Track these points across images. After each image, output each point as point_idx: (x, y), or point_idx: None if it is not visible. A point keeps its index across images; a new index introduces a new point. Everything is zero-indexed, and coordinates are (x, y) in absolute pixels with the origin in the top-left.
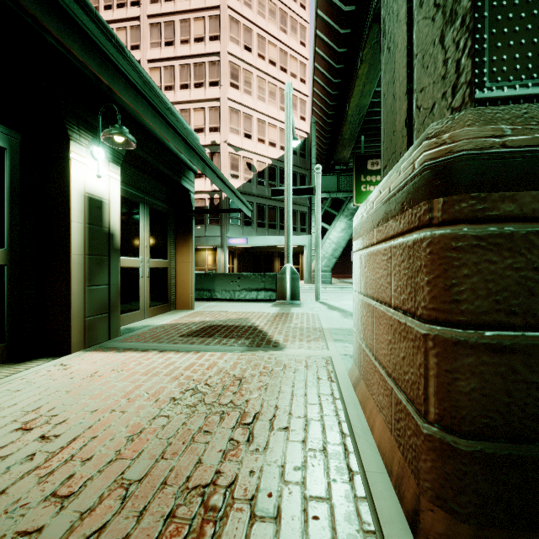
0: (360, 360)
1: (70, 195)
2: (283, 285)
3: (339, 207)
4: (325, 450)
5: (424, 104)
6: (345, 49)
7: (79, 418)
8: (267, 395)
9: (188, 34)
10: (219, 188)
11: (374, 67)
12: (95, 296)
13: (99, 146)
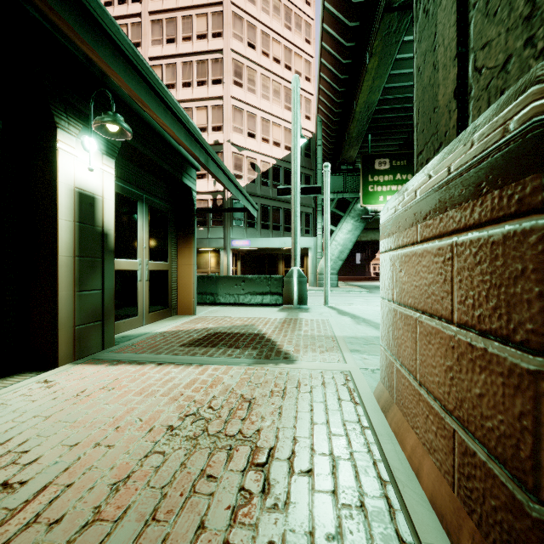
0: (391, 380)
1: (57, 190)
2: (290, 289)
3: (344, 209)
4: (363, 506)
5: (488, 63)
6: (353, 43)
7: (54, 456)
8: (282, 422)
9: (190, 31)
10: (223, 185)
11: (384, 61)
12: (86, 302)
13: (91, 136)
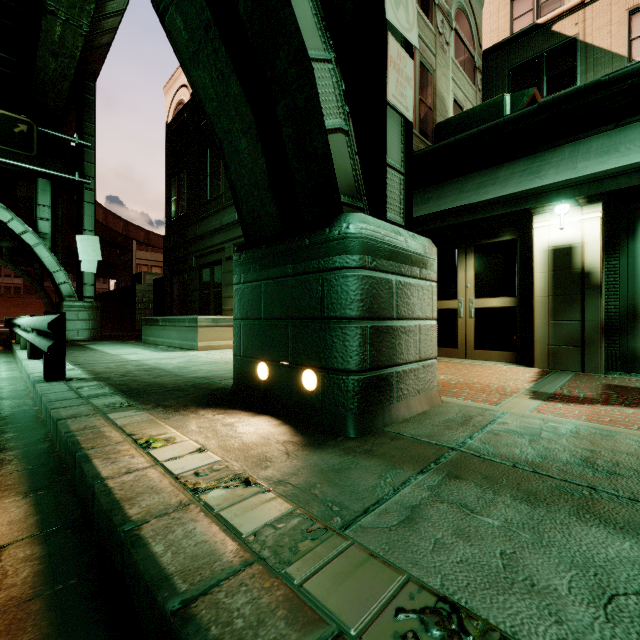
0: None
1: (533, 255)
2: None
3: None
4: None
5: None
6: None
7: None
8: None
9: None
10: None
11: None
12: (562, 329)
13: (561, 203)
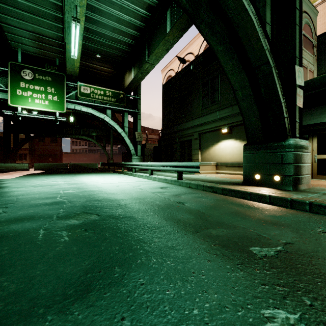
0: None
1: None
2: None
3: None
4: None
5: None
6: None
7: None
8: None
9: None
10: None
11: None
12: None
13: None
